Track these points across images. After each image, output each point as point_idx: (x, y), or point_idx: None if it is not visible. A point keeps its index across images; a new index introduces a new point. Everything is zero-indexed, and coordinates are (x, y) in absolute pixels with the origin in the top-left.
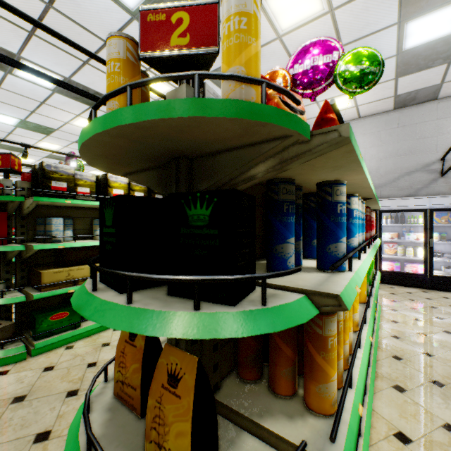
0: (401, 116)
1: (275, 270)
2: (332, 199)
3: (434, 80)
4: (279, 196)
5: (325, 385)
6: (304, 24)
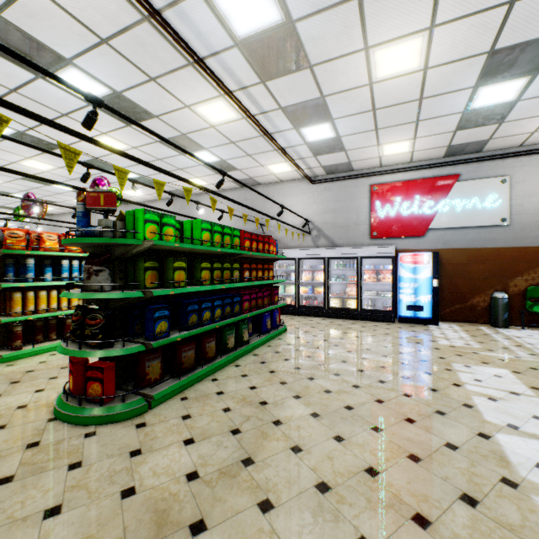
0: (246, 193)
1: (5, 282)
2: (26, 263)
3: (244, 176)
4: (6, 262)
5: (14, 309)
6: (124, 150)
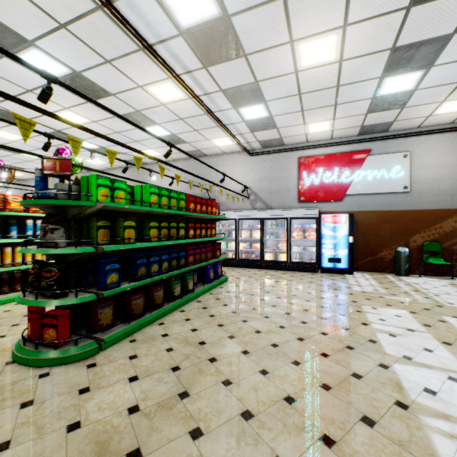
0: (194, 162)
1: None
2: None
3: (192, 148)
4: None
5: None
6: (85, 124)
